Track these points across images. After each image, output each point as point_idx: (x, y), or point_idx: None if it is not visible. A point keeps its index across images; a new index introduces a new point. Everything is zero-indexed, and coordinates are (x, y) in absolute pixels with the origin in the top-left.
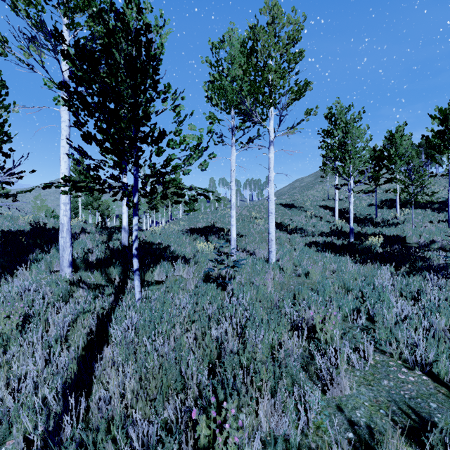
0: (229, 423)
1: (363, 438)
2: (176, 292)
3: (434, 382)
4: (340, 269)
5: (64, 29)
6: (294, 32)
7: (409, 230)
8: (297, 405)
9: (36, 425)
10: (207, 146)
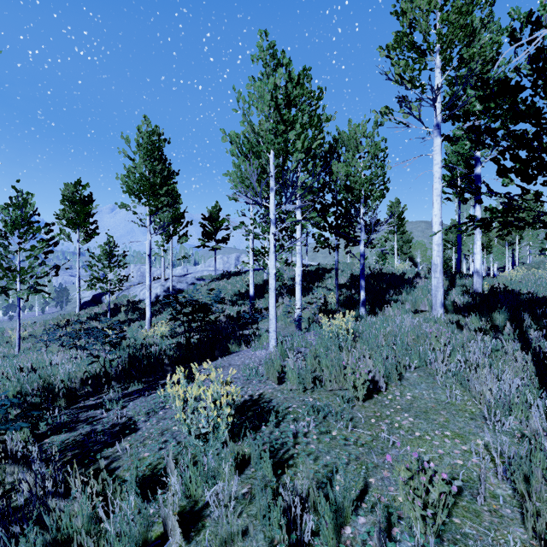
0: None
1: None
2: None
3: None
4: None
5: (436, 74)
6: None
7: None
8: None
9: (528, 421)
10: None
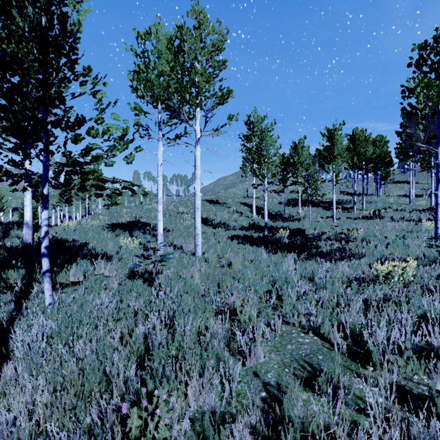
0: (159, 409)
1: (272, 394)
2: (97, 292)
3: (321, 340)
4: (257, 258)
5: None
6: (219, 42)
7: (307, 224)
8: (221, 380)
9: None
10: (133, 139)
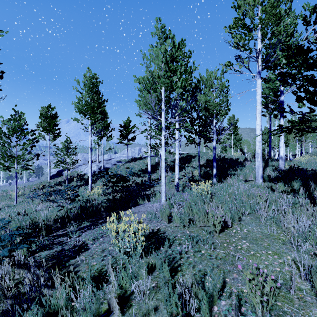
0: None
1: None
2: None
3: None
4: None
5: (258, 42)
6: None
7: None
8: None
9: None
10: None
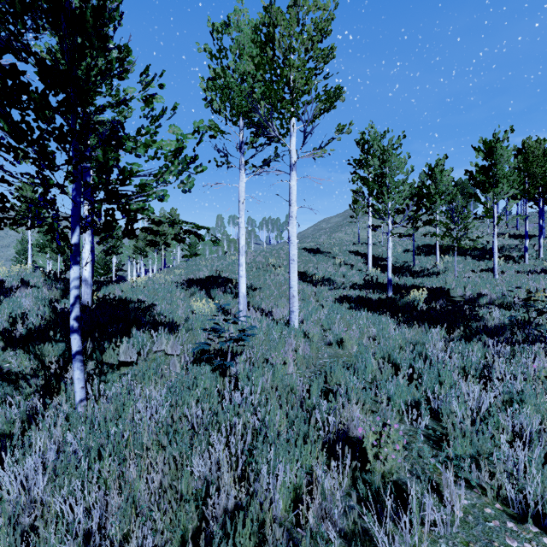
0: None
1: None
2: (148, 383)
3: None
4: (381, 334)
5: None
6: (323, 22)
7: (452, 281)
8: None
9: None
10: (195, 156)
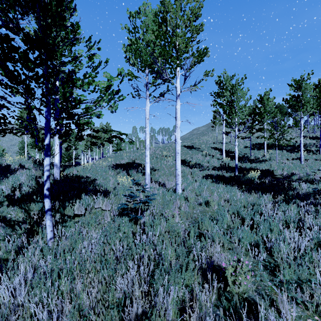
0: None
1: None
2: (91, 228)
3: None
4: (232, 198)
5: None
6: (196, 9)
7: (275, 166)
8: None
9: None
10: (119, 90)
